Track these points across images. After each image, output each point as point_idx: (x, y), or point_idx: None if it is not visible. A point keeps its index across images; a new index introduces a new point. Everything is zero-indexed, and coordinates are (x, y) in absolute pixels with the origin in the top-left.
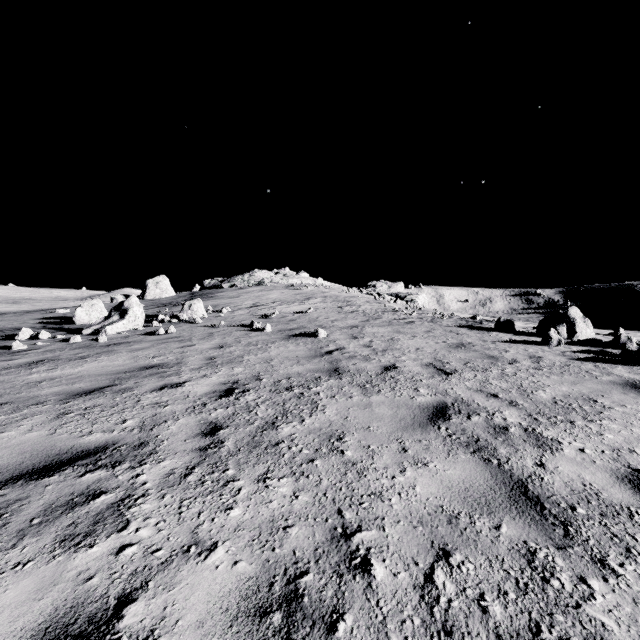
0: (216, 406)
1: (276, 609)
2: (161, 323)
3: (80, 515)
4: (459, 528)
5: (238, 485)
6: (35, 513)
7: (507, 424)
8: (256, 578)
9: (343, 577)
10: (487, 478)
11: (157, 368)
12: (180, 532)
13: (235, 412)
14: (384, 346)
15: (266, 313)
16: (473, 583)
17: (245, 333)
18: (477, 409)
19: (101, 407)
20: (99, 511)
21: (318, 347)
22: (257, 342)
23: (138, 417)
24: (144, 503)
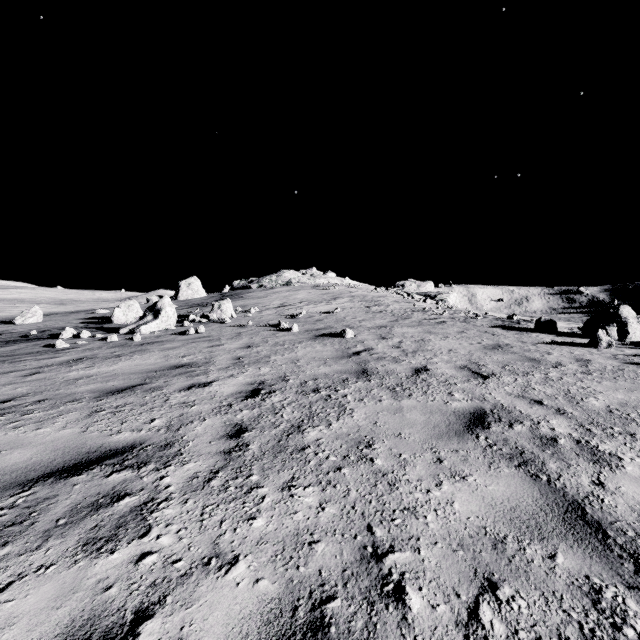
0: (242, 407)
1: (300, 639)
2: (192, 323)
3: (104, 517)
4: (506, 555)
5: (262, 492)
6: (61, 513)
7: (555, 435)
8: (279, 600)
9: (374, 606)
10: (536, 497)
11: (186, 367)
12: (201, 542)
13: (261, 414)
14: (414, 347)
15: (293, 313)
16: (527, 624)
17: (272, 333)
18: (519, 417)
19: (131, 405)
20: (122, 514)
21: (345, 348)
22: (284, 342)
23: (165, 417)
24: (167, 508)
